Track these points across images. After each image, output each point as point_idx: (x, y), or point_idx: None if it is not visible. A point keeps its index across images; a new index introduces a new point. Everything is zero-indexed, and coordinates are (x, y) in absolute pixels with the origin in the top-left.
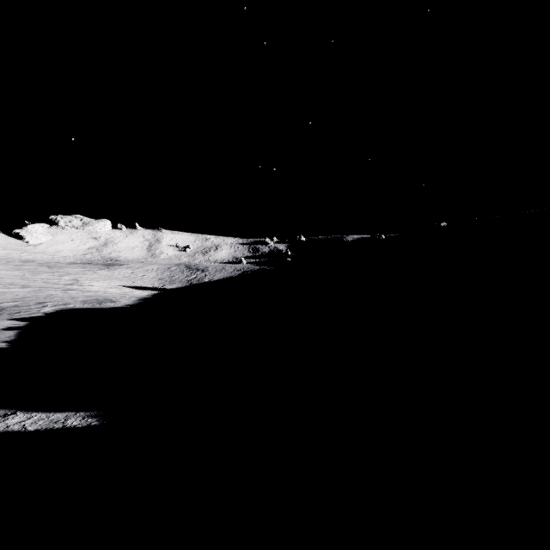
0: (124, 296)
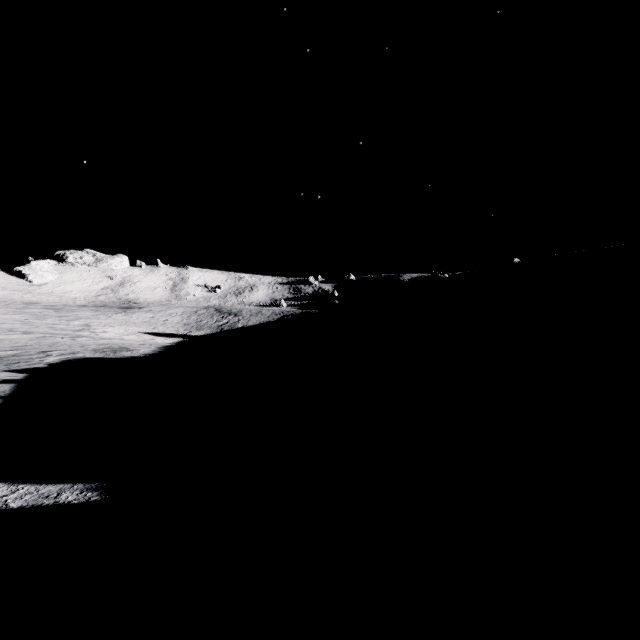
0: (142, 344)
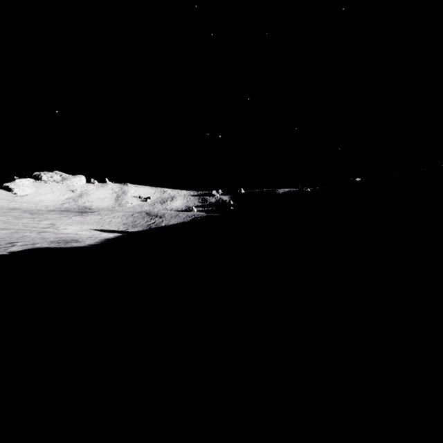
0: (90, 238)
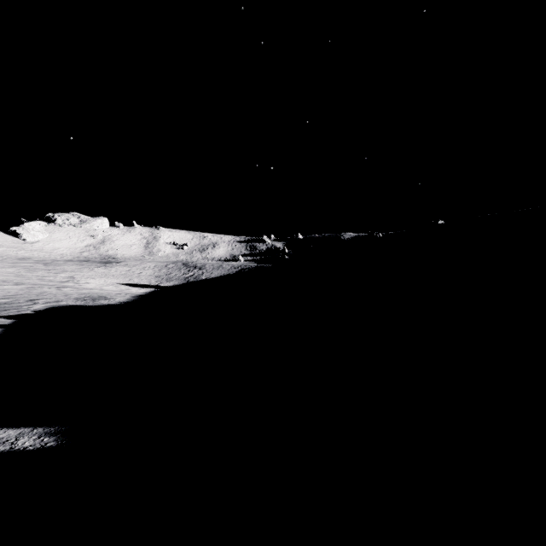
0: (119, 294)
